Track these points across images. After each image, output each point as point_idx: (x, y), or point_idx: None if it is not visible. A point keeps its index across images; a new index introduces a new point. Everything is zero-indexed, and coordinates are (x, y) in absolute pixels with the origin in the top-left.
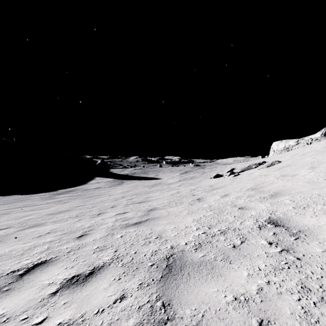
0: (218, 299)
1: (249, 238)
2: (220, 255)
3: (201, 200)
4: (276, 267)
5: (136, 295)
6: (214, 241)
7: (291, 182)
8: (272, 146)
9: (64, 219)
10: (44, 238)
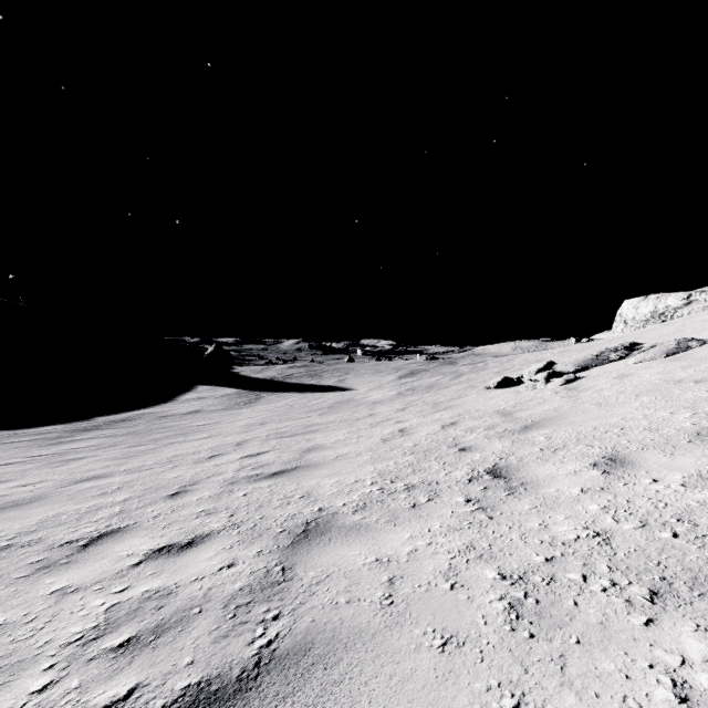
0: None
1: None
2: None
3: (514, 481)
4: None
5: None
6: None
7: None
8: (621, 312)
9: None
10: None
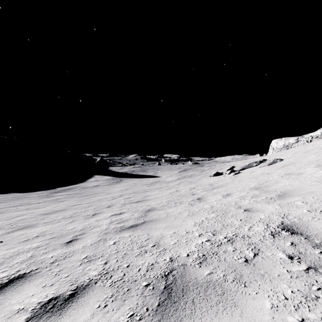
0: None
1: (263, 249)
2: (231, 274)
3: (202, 200)
4: (307, 294)
5: None
6: (221, 252)
7: (298, 181)
8: (272, 144)
9: (57, 220)
10: (30, 243)
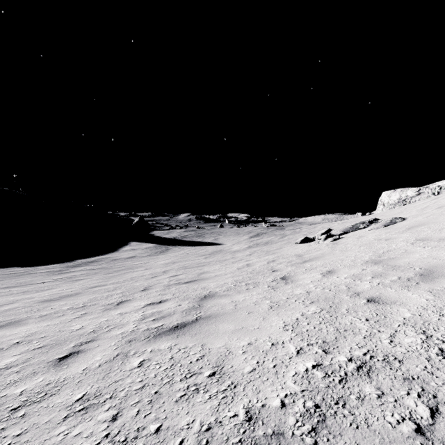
0: None
1: (444, 394)
2: None
3: (289, 280)
4: None
5: None
6: (352, 399)
7: (444, 251)
8: (381, 198)
9: (60, 311)
10: None
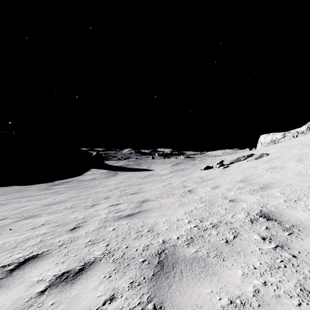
0: (212, 302)
1: (242, 232)
2: (213, 251)
3: (192, 192)
4: (272, 265)
5: (126, 295)
6: (206, 235)
7: (280, 174)
8: (260, 139)
9: (59, 210)
10: (37, 230)
